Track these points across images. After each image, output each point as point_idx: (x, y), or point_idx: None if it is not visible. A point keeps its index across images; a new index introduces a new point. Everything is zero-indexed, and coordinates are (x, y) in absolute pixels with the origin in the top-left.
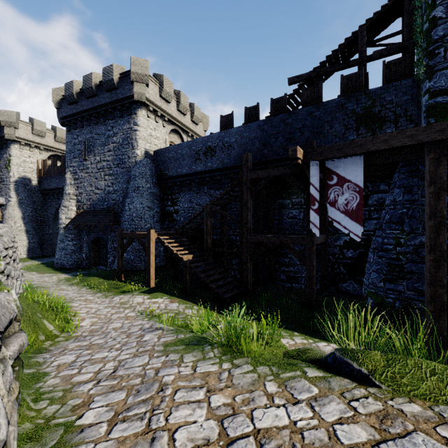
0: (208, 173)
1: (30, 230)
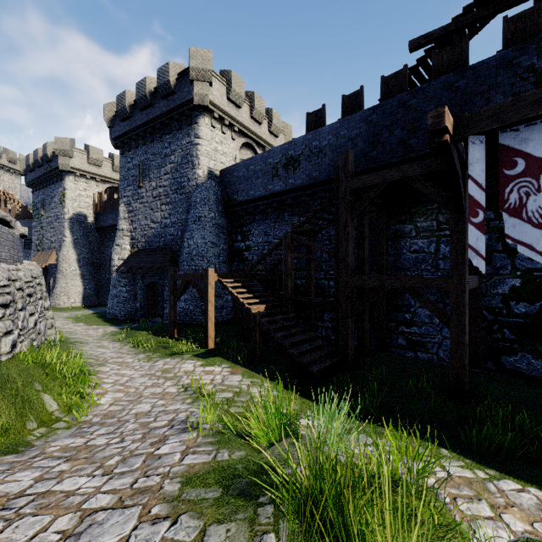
0: (290, 193)
1: (85, 275)
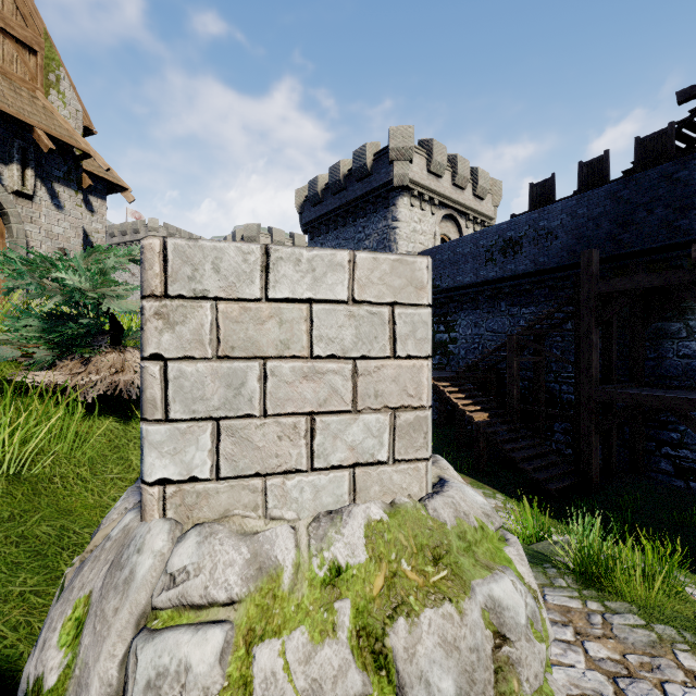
0: (509, 280)
1: None
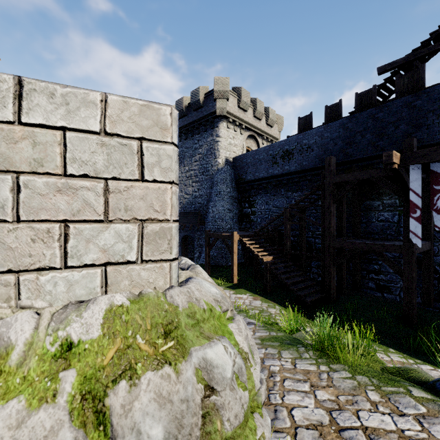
0: (286, 176)
1: None
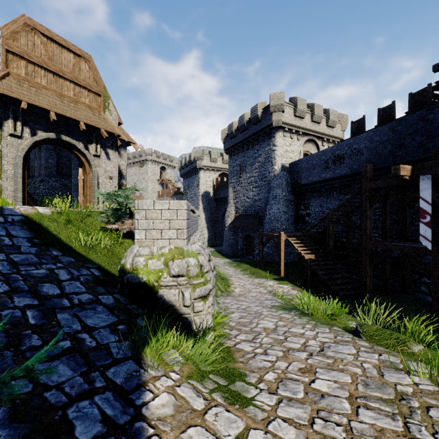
0: (337, 179)
1: (209, 227)
